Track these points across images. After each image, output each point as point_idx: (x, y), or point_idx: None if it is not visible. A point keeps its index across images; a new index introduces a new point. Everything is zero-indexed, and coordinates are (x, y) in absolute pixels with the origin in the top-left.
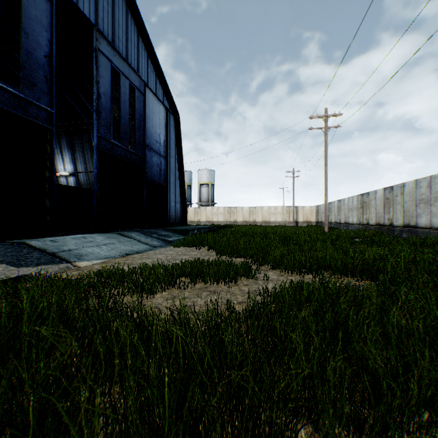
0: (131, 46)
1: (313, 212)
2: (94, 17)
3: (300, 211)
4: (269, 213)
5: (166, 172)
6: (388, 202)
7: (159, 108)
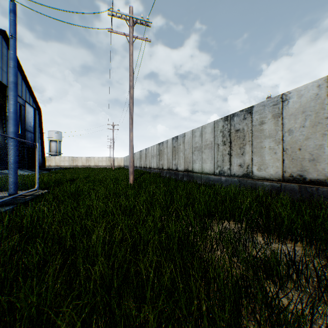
0: (20, 86)
1: (122, 160)
2: (7, 82)
3: (116, 160)
4: (98, 160)
5: (35, 141)
6: (134, 158)
7: (31, 109)
